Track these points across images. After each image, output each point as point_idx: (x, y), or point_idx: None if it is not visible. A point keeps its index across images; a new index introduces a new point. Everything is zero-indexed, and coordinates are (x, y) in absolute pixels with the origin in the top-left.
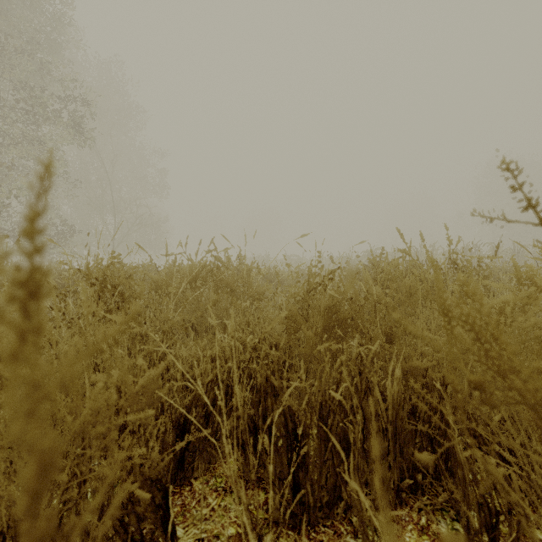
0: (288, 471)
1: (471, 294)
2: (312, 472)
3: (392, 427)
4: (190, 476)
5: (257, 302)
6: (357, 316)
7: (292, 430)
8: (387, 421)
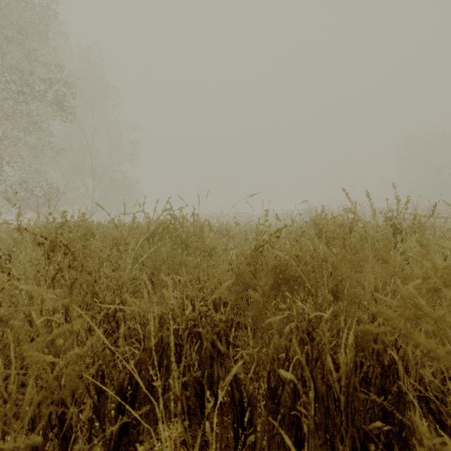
0: (234, 446)
1: (419, 254)
2: (259, 448)
3: (344, 397)
4: (136, 440)
5: (209, 257)
6: (304, 274)
7: (239, 401)
8: (339, 391)
